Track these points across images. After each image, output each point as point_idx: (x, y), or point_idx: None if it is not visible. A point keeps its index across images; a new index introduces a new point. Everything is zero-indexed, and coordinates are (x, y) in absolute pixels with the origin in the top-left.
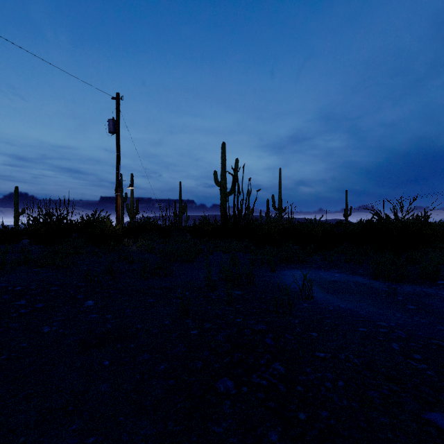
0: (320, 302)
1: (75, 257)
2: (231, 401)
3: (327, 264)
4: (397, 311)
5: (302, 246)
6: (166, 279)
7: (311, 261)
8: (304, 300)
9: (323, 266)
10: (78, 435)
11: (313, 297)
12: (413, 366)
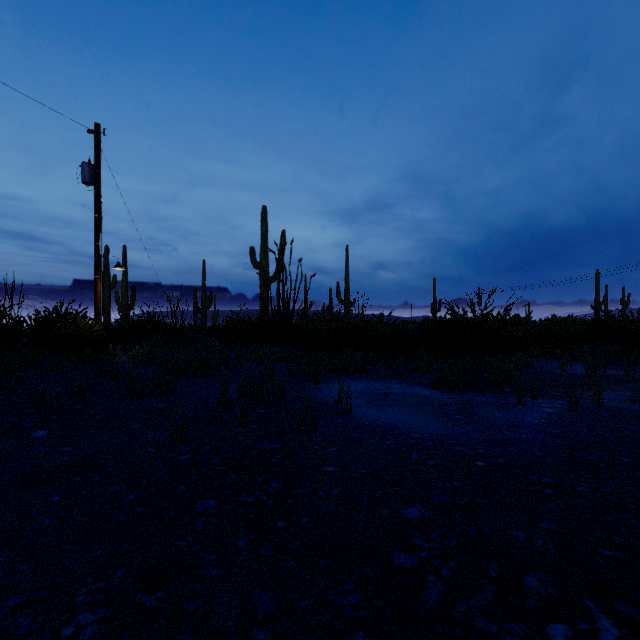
0: (358, 417)
1: (23, 374)
2: (207, 519)
3: (390, 374)
4: (440, 422)
5: (366, 352)
6: (165, 398)
7: (372, 371)
8: (340, 415)
9: (385, 376)
10: (7, 566)
11: (351, 411)
12: (421, 472)
